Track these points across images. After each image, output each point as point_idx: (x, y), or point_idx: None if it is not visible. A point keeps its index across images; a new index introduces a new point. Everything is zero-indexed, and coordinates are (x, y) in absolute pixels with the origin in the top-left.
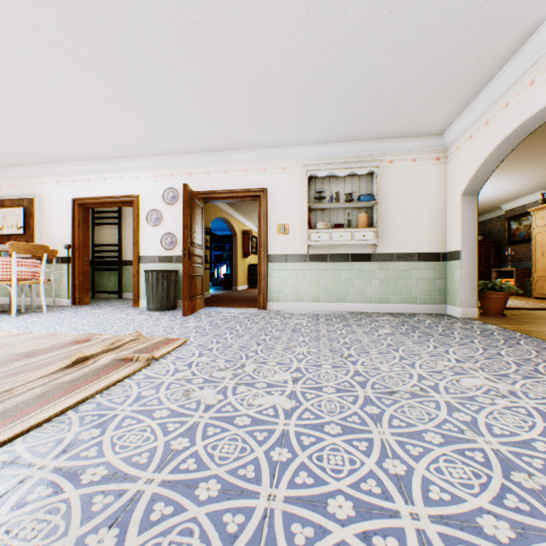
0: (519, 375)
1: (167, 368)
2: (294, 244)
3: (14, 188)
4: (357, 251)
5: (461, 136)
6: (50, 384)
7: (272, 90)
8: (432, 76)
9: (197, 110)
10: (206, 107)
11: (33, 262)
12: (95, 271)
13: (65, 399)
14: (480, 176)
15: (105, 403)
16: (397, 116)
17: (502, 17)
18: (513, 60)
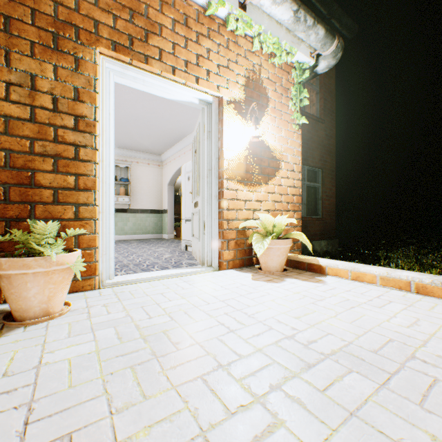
0: (172, 247)
1: None
2: None
3: None
4: (120, 207)
5: (168, 160)
6: None
7: None
8: (154, 138)
9: None
10: None
11: None
12: None
13: None
14: (174, 179)
15: None
16: (141, 145)
17: (174, 133)
18: (180, 143)
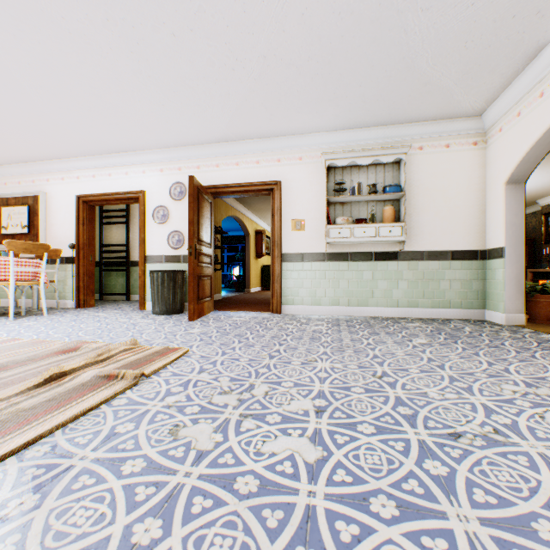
0: None
1: (157, 390)
2: (311, 242)
3: (19, 186)
4: (381, 249)
5: (506, 115)
6: (4, 412)
7: (287, 64)
8: (477, 38)
9: (203, 92)
10: (214, 88)
11: (34, 262)
12: (104, 272)
13: (10, 438)
14: (530, 159)
15: (62, 445)
16: (431, 93)
17: None
18: None
